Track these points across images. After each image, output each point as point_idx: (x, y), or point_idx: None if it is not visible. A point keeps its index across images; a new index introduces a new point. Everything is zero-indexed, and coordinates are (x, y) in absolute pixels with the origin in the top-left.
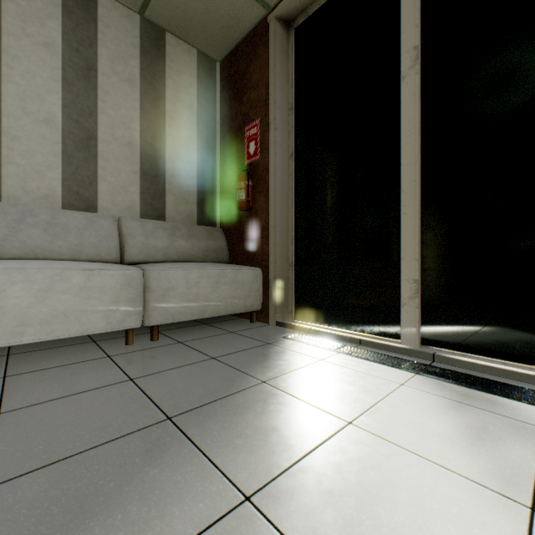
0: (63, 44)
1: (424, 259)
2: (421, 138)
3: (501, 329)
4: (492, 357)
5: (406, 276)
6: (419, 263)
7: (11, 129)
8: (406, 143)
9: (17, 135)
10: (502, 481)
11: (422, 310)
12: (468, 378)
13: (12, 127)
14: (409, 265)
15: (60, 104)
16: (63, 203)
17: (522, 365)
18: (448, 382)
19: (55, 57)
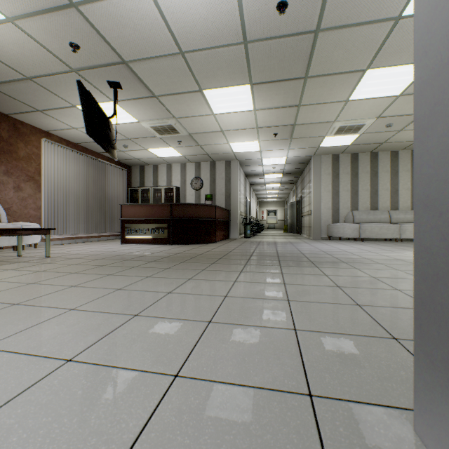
0: (410, 168)
1: None
2: None
3: None
4: None
5: None
6: None
7: (400, 193)
8: None
9: (401, 194)
10: None
11: None
12: None
13: (400, 193)
14: None
15: (410, 184)
16: (410, 208)
17: None
18: None
19: (409, 172)
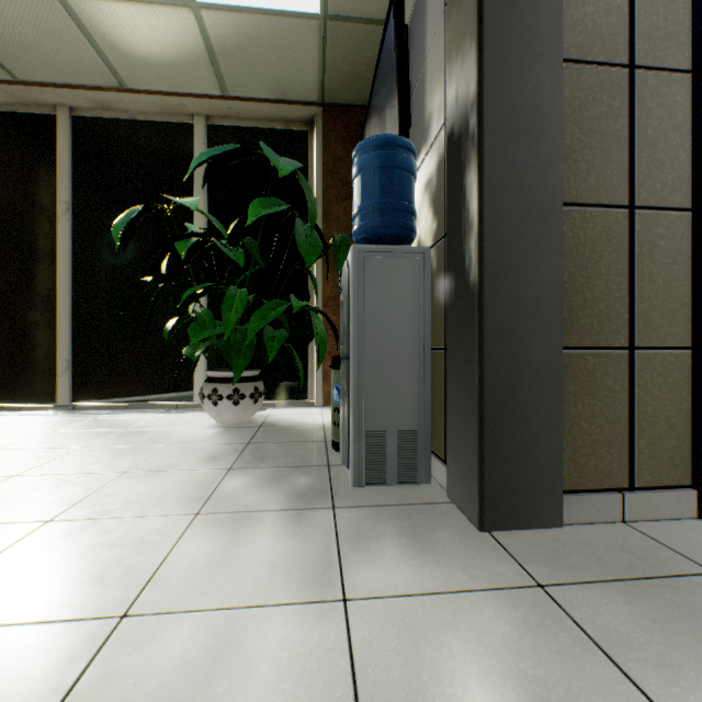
0: None
1: (75, 346)
2: (74, 264)
3: (117, 385)
4: (113, 402)
5: (61, 357)
6: (71, 348)
7: None
8: (61, 265)
9: None
10: (53, 429)
11: (74, 380)
12: (87, 412)
13: None
14: (63, 349)
15: None
16: None
17: (125, 403)
18: (71, 415)
19: None
